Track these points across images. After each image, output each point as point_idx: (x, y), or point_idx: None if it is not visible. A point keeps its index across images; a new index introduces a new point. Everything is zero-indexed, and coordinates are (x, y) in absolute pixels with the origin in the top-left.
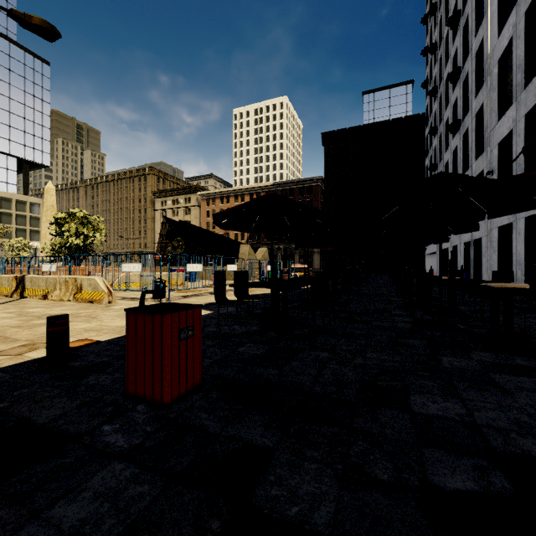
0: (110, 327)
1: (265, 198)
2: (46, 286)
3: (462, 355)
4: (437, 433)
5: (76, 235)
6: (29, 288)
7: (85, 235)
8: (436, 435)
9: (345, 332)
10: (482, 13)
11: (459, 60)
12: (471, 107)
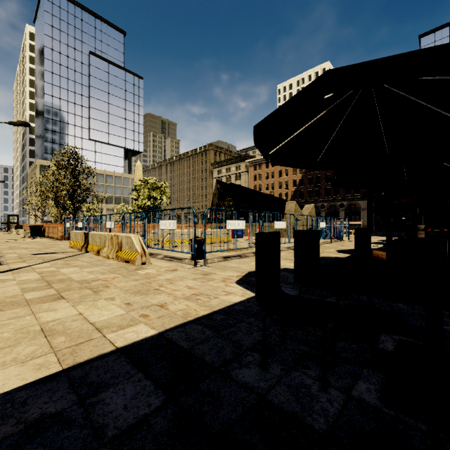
0: (81, 327)
1: None
2: (100, 243)
3: None
4: None
5: (148, 198)
6: (91, 243)
7: (155, 198)
8: None
9: None
10: None
11: None
12: None
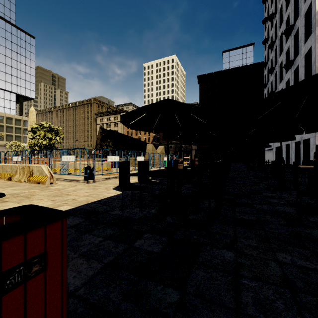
0: None
1: (162, 101)
2: (11, 171)
3: None
4: None
5: (44, 138)
6: (1, 172)
7: (50, 138)
8: None
9: (236, 217)
10: None
11: (291, 21)
12: (301, 51)
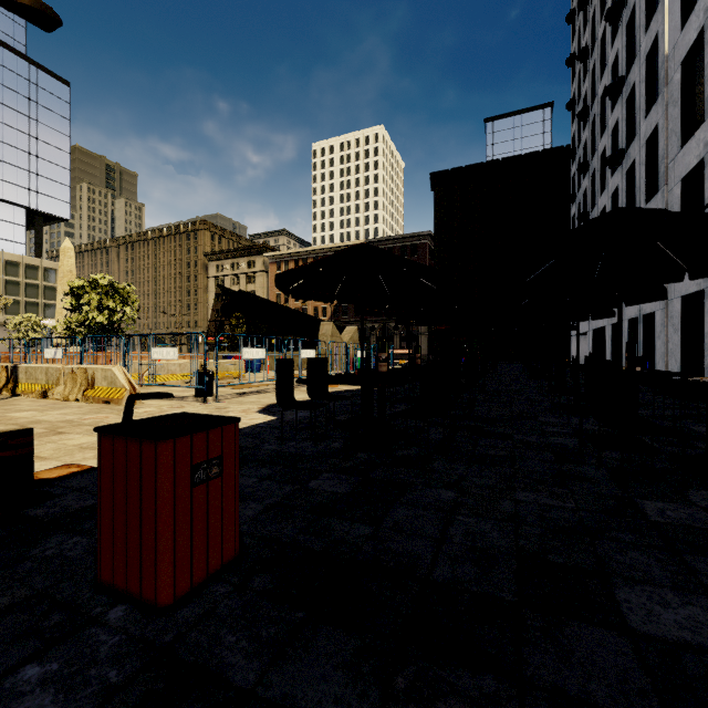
0: None
1: (352, 250)
2: (46, 380)
3: (675, 497)
4: (703, 696)
5: (99, 310)
6: (24, 382)
7: (112, 310)
8: (703, 701)
9: (475, 452)
10: (655, 1)
11: (621, 68)
12: (640, 131)
